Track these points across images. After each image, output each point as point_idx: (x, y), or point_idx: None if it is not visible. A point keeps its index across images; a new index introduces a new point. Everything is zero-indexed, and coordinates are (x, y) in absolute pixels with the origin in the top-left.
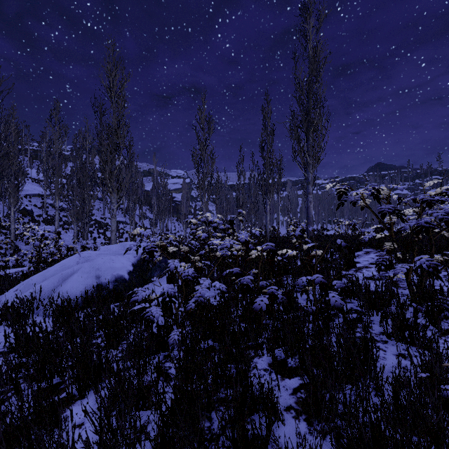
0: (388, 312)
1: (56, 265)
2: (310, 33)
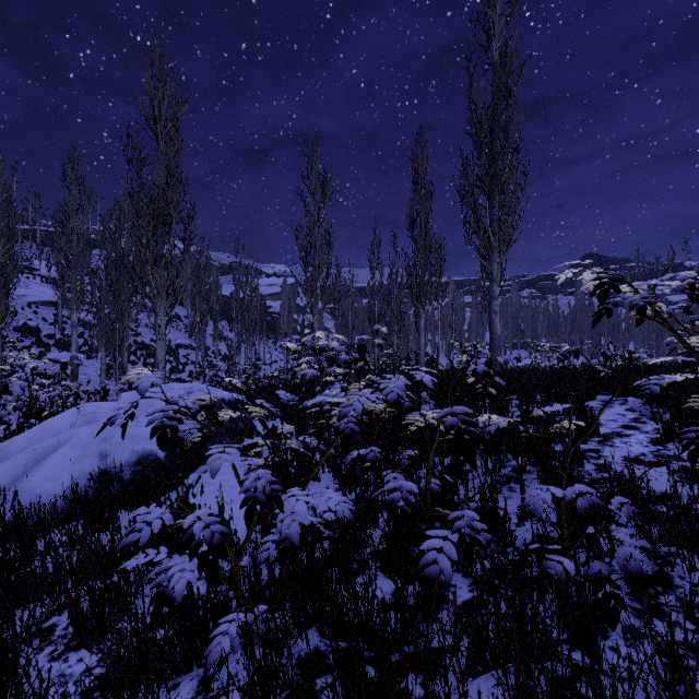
0: None
1: (32, 430)
2: (496, 23)
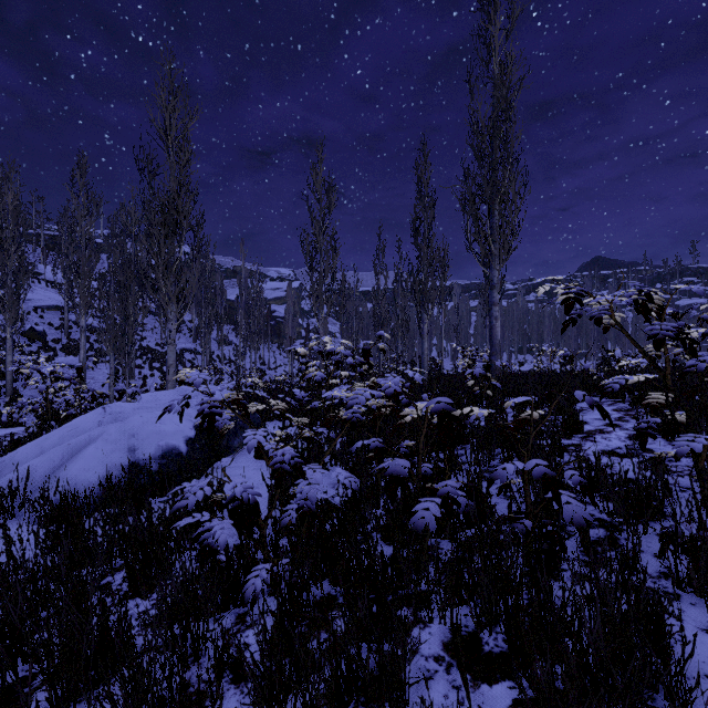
0: (677, 535)
1: (63, 427)
2: (496, 39)
